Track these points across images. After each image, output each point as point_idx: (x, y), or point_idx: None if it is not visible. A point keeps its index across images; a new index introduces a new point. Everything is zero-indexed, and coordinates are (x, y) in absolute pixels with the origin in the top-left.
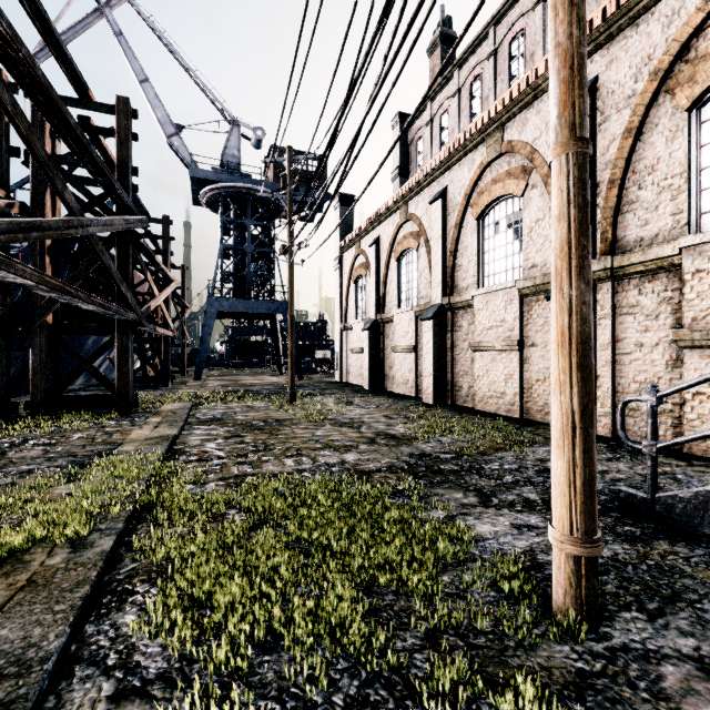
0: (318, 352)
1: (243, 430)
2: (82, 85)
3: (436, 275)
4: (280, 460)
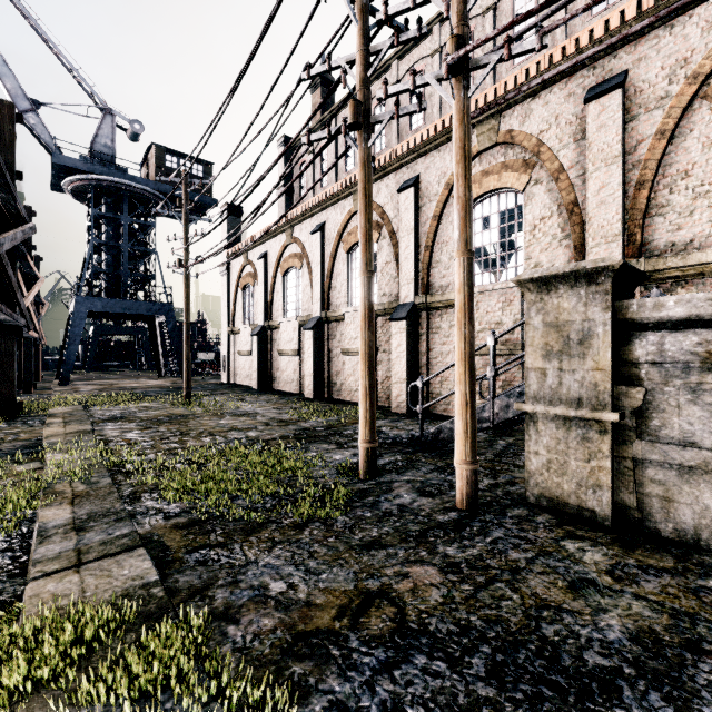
0: (201, 354)
1: (153, 424)
2: None
3: (316, 293)
4: (198, 439)
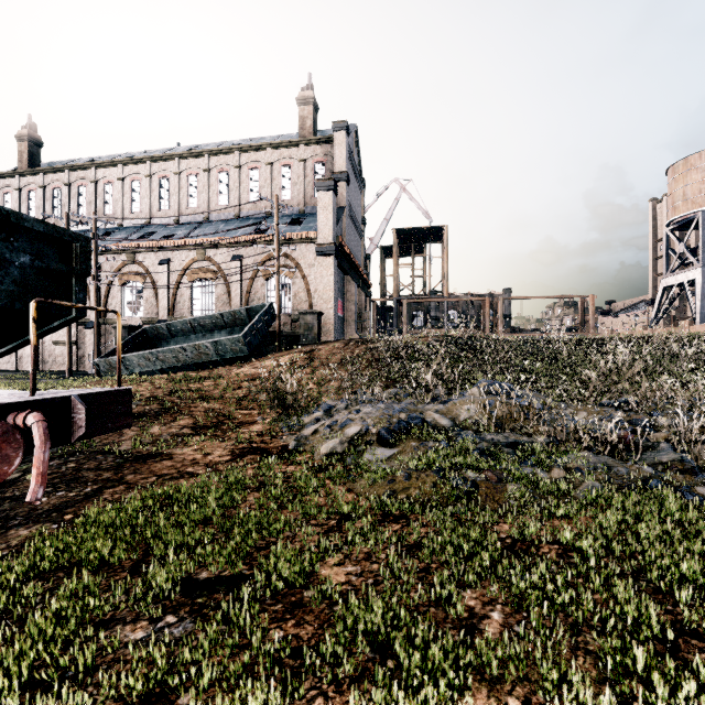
0: None
1: None
2: None
3: None
4: None
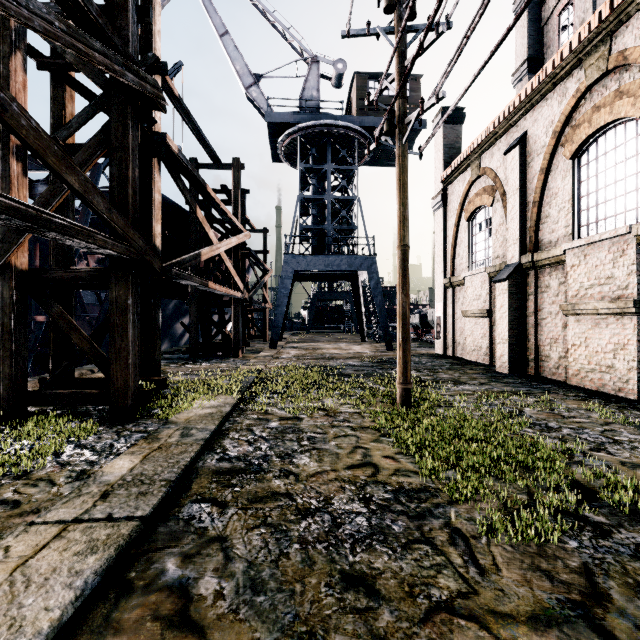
0: None
1: (302, 589)
2: None
3: None
4: None
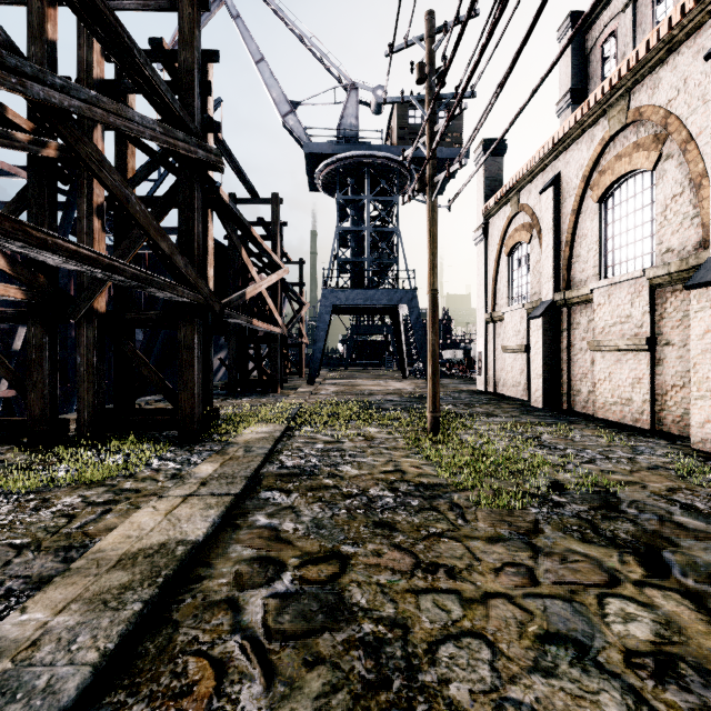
0: (447, 352)
1: (348, 527)
2: None
3: None
4: None
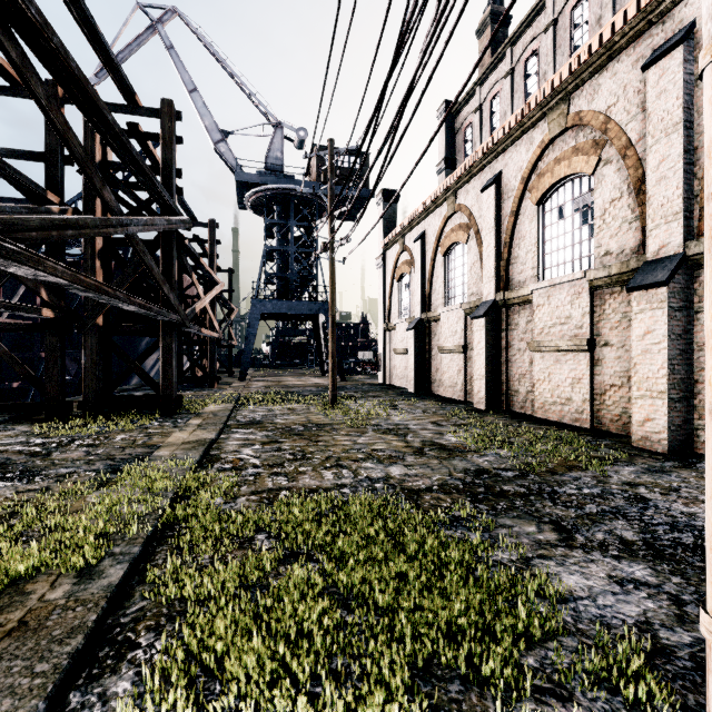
0: (361, 353)
1: (281, 436)
2: (129, 91)
3: (488, 269)
4: (318, 472)
